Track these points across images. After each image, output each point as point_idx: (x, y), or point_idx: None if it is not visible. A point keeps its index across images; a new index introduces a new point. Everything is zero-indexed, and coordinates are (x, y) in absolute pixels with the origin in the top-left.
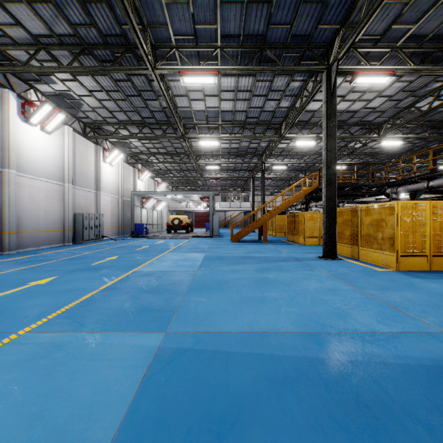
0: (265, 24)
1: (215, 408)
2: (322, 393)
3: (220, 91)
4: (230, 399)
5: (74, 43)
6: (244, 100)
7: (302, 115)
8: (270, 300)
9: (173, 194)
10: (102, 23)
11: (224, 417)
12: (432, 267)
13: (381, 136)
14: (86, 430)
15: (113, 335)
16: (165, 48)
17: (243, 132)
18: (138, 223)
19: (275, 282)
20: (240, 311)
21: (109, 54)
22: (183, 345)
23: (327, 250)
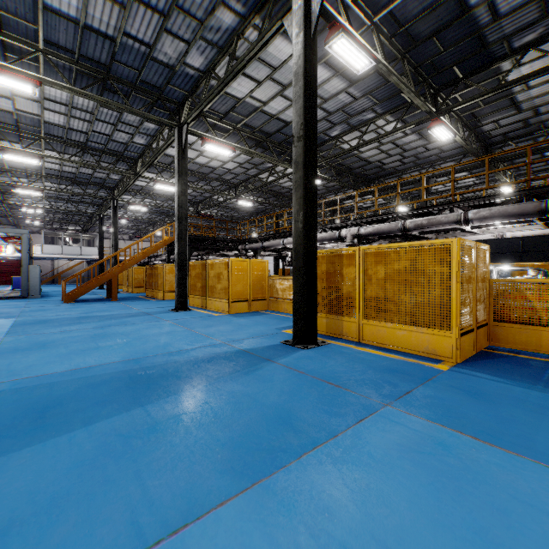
0: (108, 56)
1: (40, 405)
2: (127, 381)
3: (43, 98)
4: (53, 399)
5: None
6: (84, 120)
7: (162, 157)
8: (104, 347)
9: None
10: None
11: (48, 406)
12: (252, 309)
13: (237, 196)
14: None
15: None
16: None
17: (83, 156)
18: None
19: (114, 334)
20: (68, 359)
21: None
22: None
23: (179, 302)
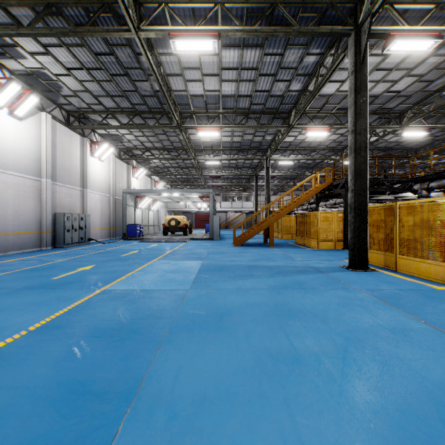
0: None
1: None
2: None
3: (221, 69)
4: None
5: None
6: (249, 81)
7: (315, 101)
8: (307, 360)
9: (169, 192)
10: None
11: None
12: None
13: (402, 126)
14: None
15: None
16: (151, 4)
17: (246, 122)
18: (130, 225)
19: (302, 312)
20: (259, 398)
21: (83, 15)
22: None
23: (356, 258)
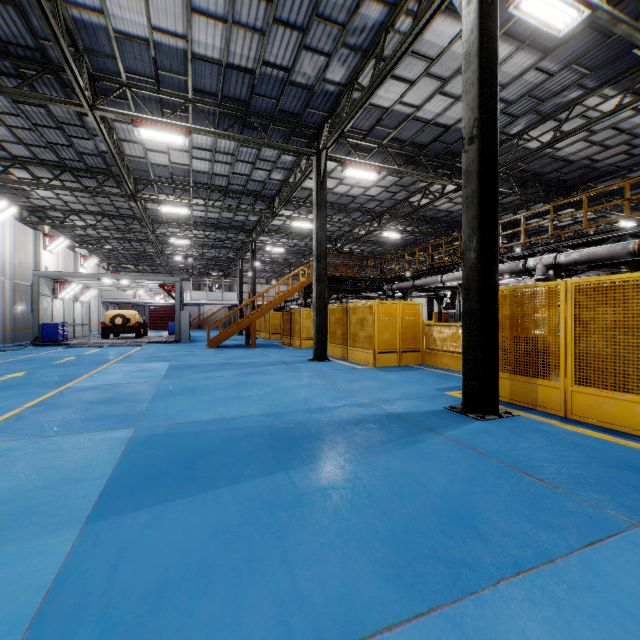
0: (248, 91)
1: (189, 454)
2: (268, 438)
3: (192, 147)
4: (200, 449)
5: None
6: (225, 164)
7: (299, 191)
8: (245, 397)
9: (114, 278)
10: (4, 27)
11: (196, 456)
12: (403, 362)
13: (381, 227)
14: (85, 476)
15: (76, 436)
16: (110, 82)
17: (225, 200)
18: (47, 323)
19: (254, 383)
20: (213, 407)
21: (9, 65)
22: (156, 432)
23: (317, 351)
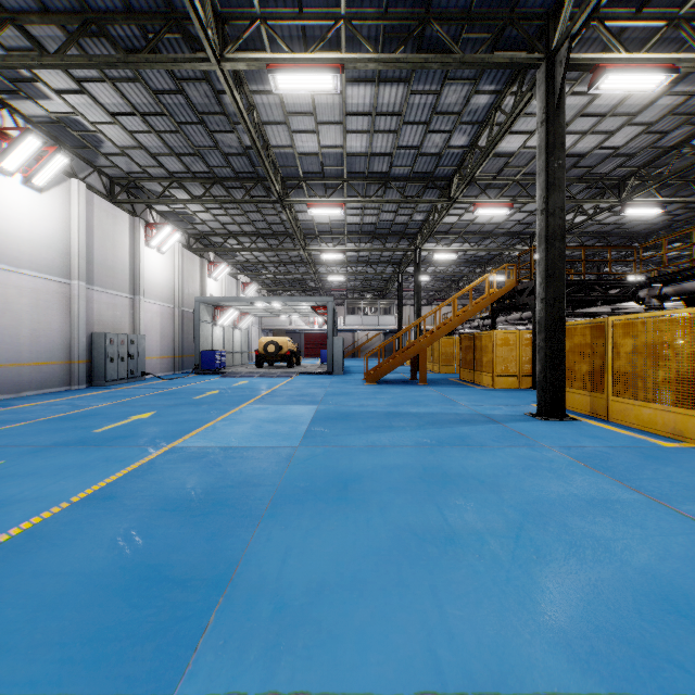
0: None
1: None
2: None
3: (345, 114)
4: None
5: (69, 12)
6: (388, 133)
7: (489, 162)
8: (466, 540)
9: (265, 301)
10: None
11: None
12: None
13: (623, 200)
14: None
15: None
16: (240, 20)
17: (384, 194)
18: (206, 351)
19: (463, 478)
20: (397, 586)
21: (137, 35)
22: None
23: (548, 401)
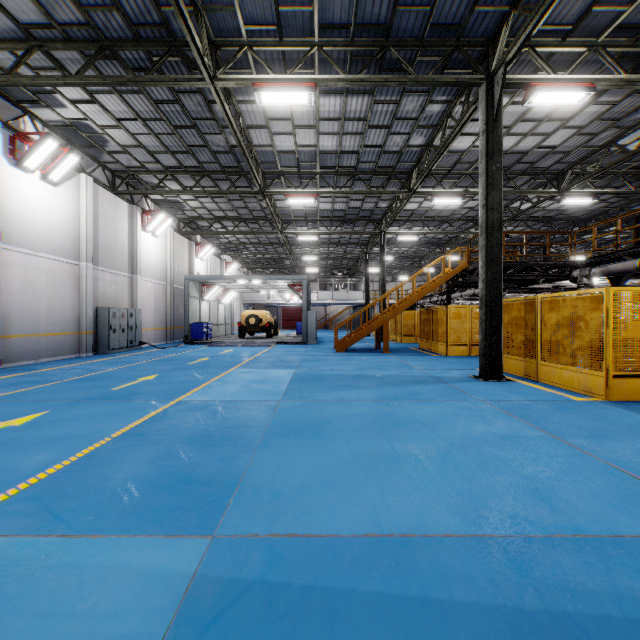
0: (390, 6)
1: None
2: None
3: (318, 120)
4: None
5: (87, 39)
6: (355, 134)
7: (443, 158)
8: (406, 460)
9: (247, 279)
10: (130, 4)
11: None
12: None
13: (562, 191)
14: None
15: (110, 543)
16: (231, 46)
17: (352, 185)
18: (194, 323)
19: (410, 422)
20: (355, 485)
21: (143, 57)
22: (243, 569)
23: (488, 365)
